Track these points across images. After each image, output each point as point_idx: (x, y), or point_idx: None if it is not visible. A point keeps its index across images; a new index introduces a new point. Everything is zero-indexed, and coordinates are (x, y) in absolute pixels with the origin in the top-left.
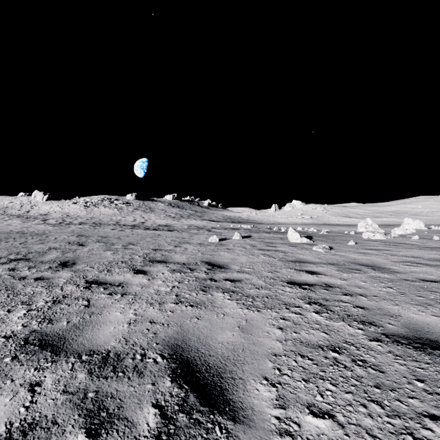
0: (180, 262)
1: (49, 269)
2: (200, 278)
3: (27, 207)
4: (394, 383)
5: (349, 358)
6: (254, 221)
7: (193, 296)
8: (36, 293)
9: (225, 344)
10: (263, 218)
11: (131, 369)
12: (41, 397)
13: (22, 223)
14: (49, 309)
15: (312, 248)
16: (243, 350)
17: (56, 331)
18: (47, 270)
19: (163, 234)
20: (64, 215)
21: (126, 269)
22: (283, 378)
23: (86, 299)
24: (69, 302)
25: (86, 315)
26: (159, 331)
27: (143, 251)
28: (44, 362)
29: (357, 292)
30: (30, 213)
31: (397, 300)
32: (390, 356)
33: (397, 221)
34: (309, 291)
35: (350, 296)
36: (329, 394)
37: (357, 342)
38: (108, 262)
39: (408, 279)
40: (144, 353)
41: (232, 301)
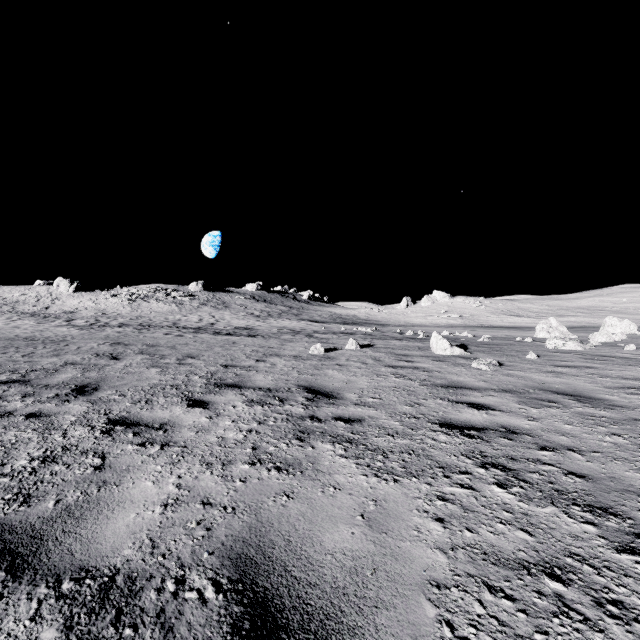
0: (263, 388)
1: (54, 399)
2: (294, 415)
3: (45, 301)
4: None
5: (588, 596)
6: (376, 322)
7: (282, 450)
8: (20, 441)
9: (338, 555)
10: (390, 317)
11: (151, 619)
12: None
13: (36, 324)
14: (31, 474)
15: (470, 364)
16: (373, 572)
17: (31, 522)
18: (51, 400)
19: (240, 342)
20: (98, 313)
21: (177, 398)
22: None
23: (100, 454)
24: (69, 459)
25: (93, 488)
26: (217, 522)
27: (207, 368)
28: None
29: (563, 444)
30: (50, 310)
31: (637, 461)
32: None
33: (590, 321)
34: (478, 442)
35: (552, 452)
36: None
37: (592, 555)
38: (149, 387)
39: None
40: (183, 575)
41: (349, 460)
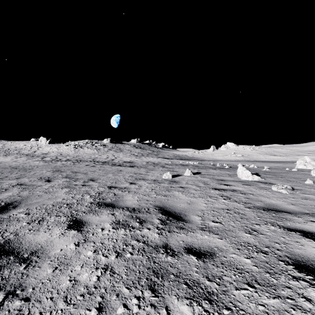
0: (130, 207)
1: None
2: (150, 243)
3: (34, 148)
4: None
5: None
6: (197, 158)
7: None
8: None
9: None
10: (204, 156)
11: None
12: None
13: (26, 159)
14: None
15: (270, 188)
16: None
17: None
18: None
19: (124, 170)
20: (58, 154)
21: (64, 217)
22: None
23: None
24: None
25: None
26: None
27: (98, 189)
28: None
29: None
30: (36, 153)
31: None
32: None
33: None
34: None
35: None
36: None
37: None
38: (51, 206)
39: None
40: None
41: None
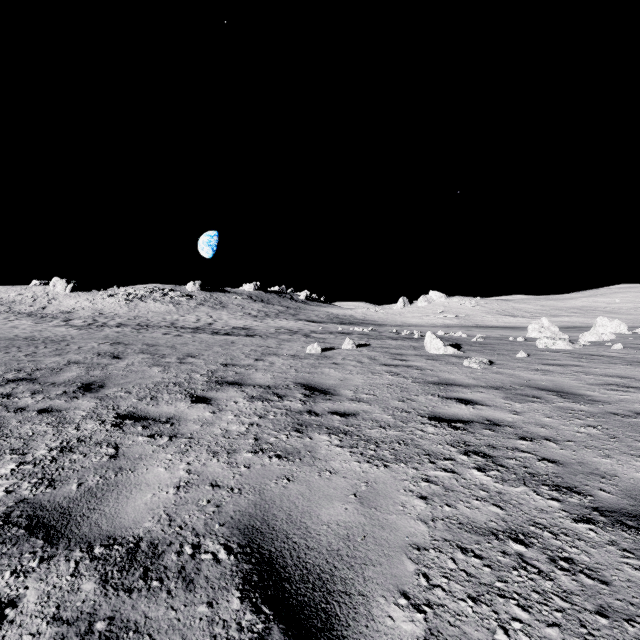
0: (263, 385)
1: (62, 396)
2: (293, 409)
3: (42, 301)
4: (631, 605)
5: (544, 555)
6: (373, 322)
7: (282, 440)
8: (36, 434)
9: (332, 526)
10: (386, 317)
11: (174, 574)
12: (13, 629)
13: (34, 324)
14: (52, 462)
15: (462, 363)
16: (363, 538)
17: (58, 501)
18: (60, 397)
19: (238, 341)
20: (95, 313)
21: (180, 395)
22: (435, 594)
23: (113, 444)
24: (85, 449)
25: (111, 473)
26: (226, 501)
27: (207, 367)
28: (29, 559)
29: (541, 434)
30: (47, 310)
31: (606, 449)
32: (613, 551)
33: (583, 321)
34: (463, 433)
35: (530, 441)
36: (518, 627)
37: (553, 524)
38: (153, 385)
39: (618, 413)
40: (198, 542)
41: (343, 449)
